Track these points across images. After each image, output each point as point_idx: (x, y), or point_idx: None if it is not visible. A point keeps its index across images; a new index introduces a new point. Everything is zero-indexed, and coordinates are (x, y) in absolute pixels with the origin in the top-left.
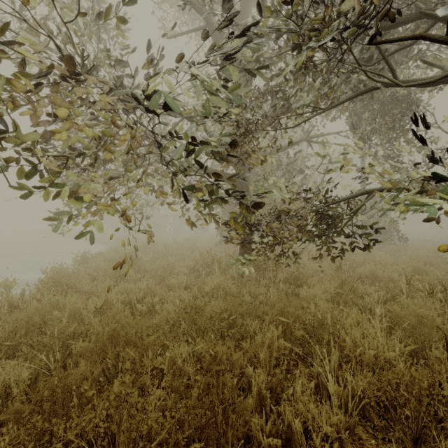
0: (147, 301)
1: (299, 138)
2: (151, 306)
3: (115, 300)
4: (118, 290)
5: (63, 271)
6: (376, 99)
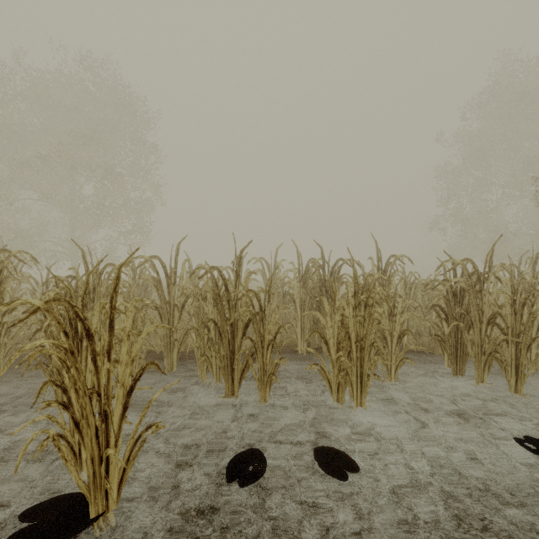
0: None
1: None
2: None
3: None
4: None
5: None
6: None
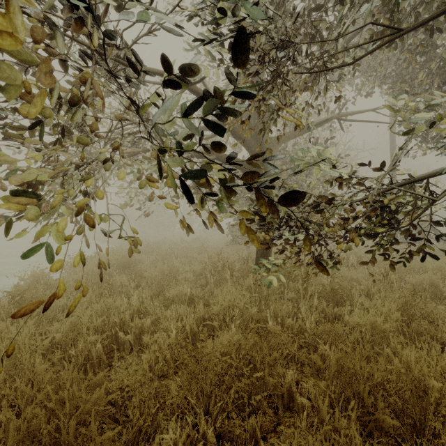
0: (134, 325)
1: (330, 116)
2: (140, 332)
3: (86, 328)
4: (97, 308)
5: (43, 277)
6: (439, 56)
